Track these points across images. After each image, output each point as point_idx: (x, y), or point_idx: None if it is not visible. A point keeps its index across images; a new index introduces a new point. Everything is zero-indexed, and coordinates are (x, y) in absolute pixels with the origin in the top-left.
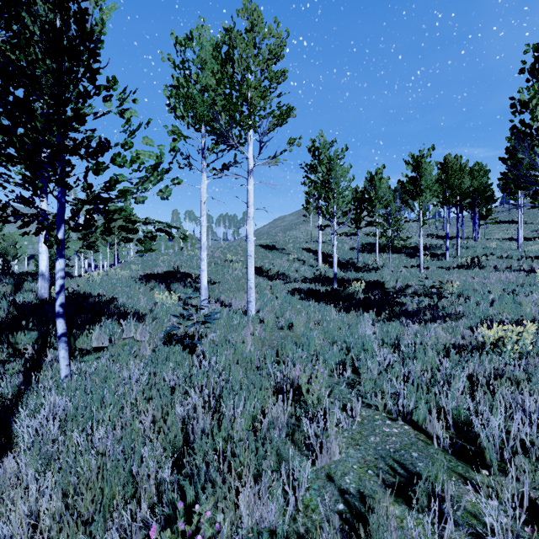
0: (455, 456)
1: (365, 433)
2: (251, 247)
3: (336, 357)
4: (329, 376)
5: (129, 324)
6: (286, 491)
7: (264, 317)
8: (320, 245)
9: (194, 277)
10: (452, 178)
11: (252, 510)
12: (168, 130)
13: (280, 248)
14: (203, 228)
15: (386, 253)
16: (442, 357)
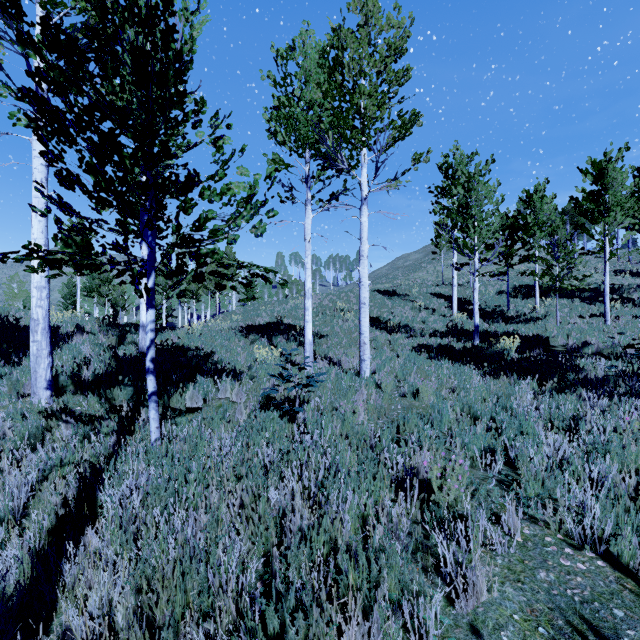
0: None
1: (529, 563)
2: (365, 292)
3: (480, 441)
4: (471, 466)
5: (224, 383)
6: (410, 637)
7: (381, 380)
8: (455, 289)
9: (298, 329)
10: None
11: None
12: (268, 159)
13: (402, 293)
14: (307, 271)
15: (550, 299)
16: None
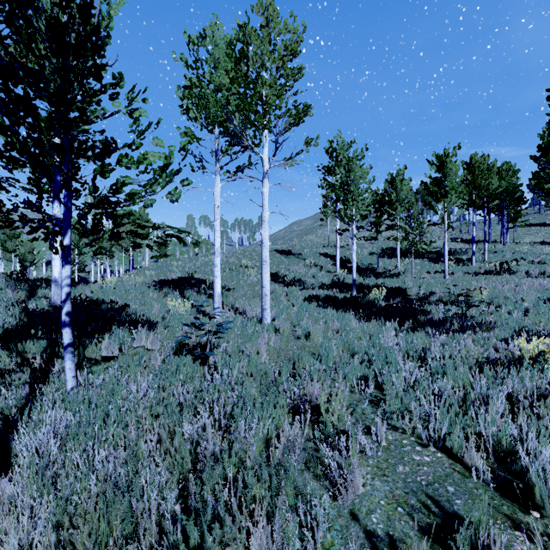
0: (498, 492)
1: (392, 461)
2: (266, 252)
3: (357, 371)
4: (350, 391)
5: (140, 333)
6: (304, 530)
7: (280, 325)
8: (338, 250)
9: (208, 283)
10: (479, 179)
11: None
12: (181, 132)
13: (297, 253)
14: (216, 233)
15: (407, 258)
16: (474, 372)
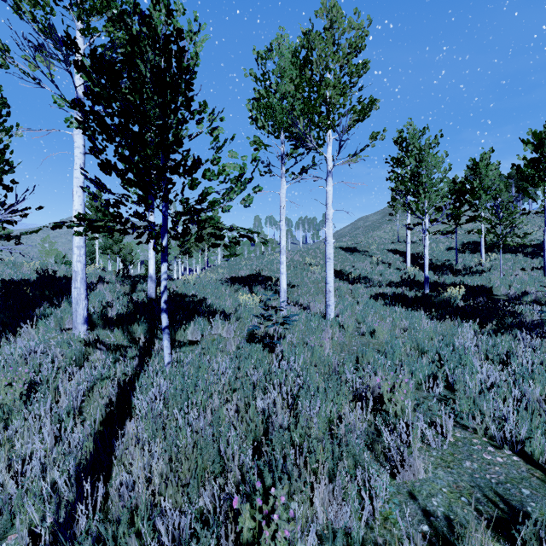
0: None
1: (458, 456)
2: (330, 249)
3: (425, 369)
4: (416, 389)
5: (217, 322)
6: (363, 498)
7: (344, 321)
8: (408, 246)
9: (274, 280)
10: None
11: (327, 508)
12: (250, 141)
13: (362, 250)
14: (282, 232)
15: (495, 254)
16: None
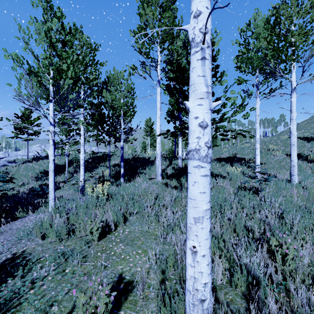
0: None
1: None
2: (294, 139)
3: None
4: None
5: (219, 179)
6: None
7: (306, 185)
8: None
9: (246, 160)
10: None
11: (311, 255)
12: (236, 81)
13: None
14: (257, 130)
15: None
16: None
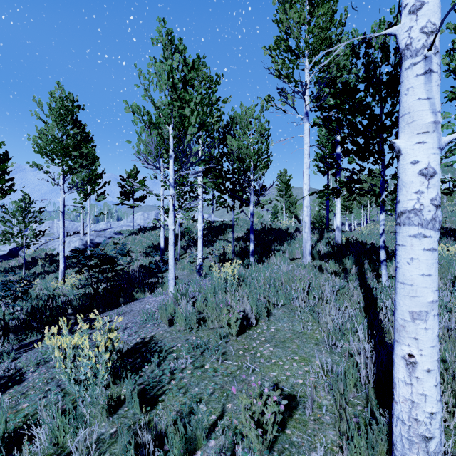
0: None
1: None
2: None
3: None
4: None
5: None
6: None
7: None
8: None
9: None
10: None
11: None
12: (448, 94)
13: None
14: None
15: None
16: None
